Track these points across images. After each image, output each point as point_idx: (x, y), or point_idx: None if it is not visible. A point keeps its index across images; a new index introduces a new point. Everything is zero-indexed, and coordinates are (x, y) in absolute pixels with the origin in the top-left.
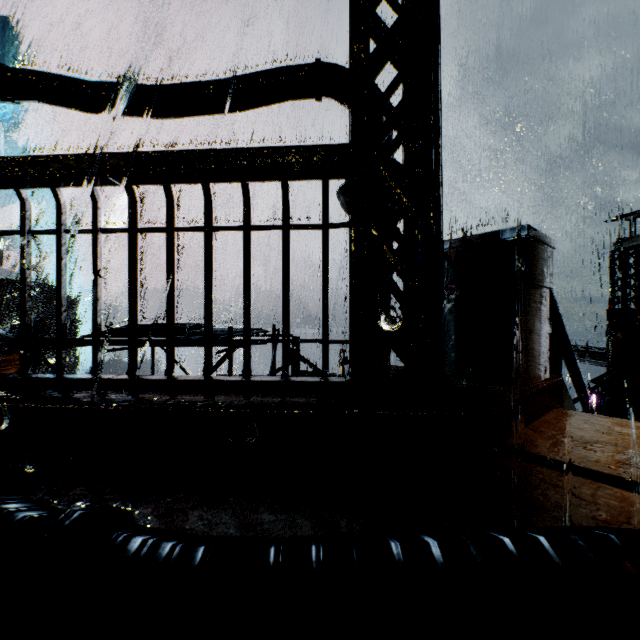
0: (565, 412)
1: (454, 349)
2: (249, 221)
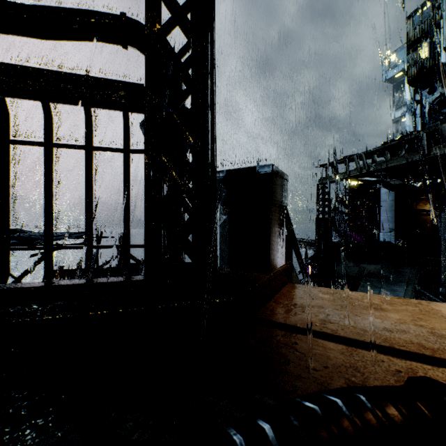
0: (294, 286)
1: (228, 247)
2: (51, 138)
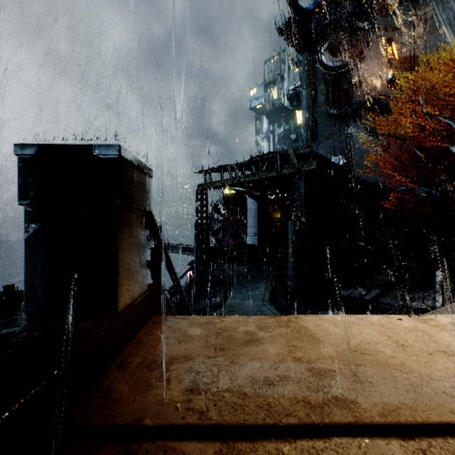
0: (158, 320)
1: (42, 279)
2: None
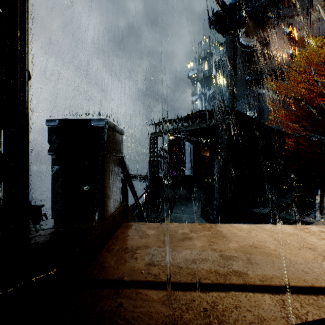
0: (127, 225)
1: (61, 198)
2: None
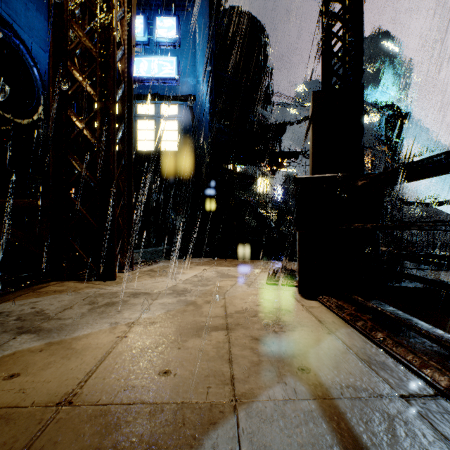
0: None
1: None
2: None
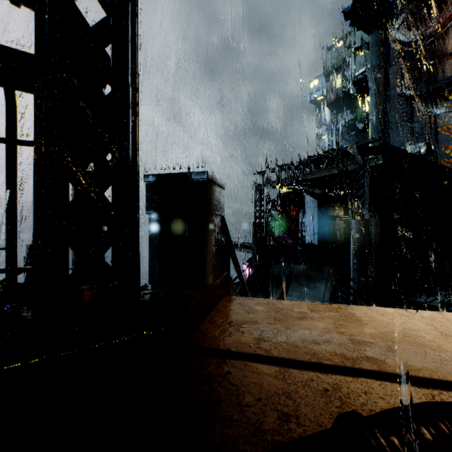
0: (230, 298)
1: (159, 262)
2: None
